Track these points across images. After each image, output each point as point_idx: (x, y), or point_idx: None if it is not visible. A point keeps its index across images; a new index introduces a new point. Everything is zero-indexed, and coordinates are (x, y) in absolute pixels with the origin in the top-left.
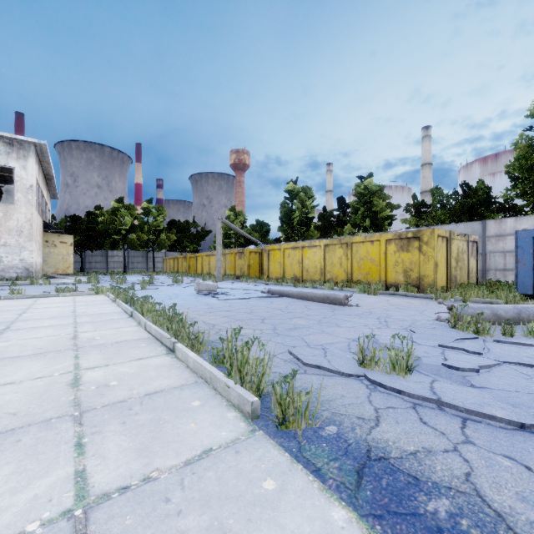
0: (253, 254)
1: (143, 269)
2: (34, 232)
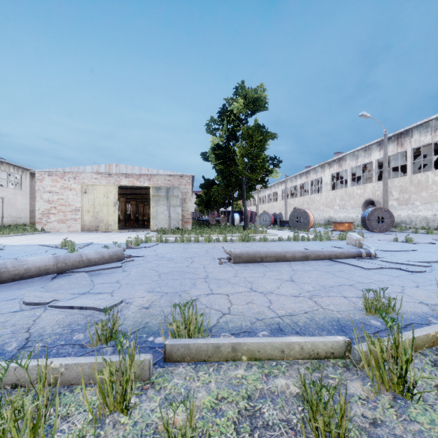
0: None
1: None
2: None
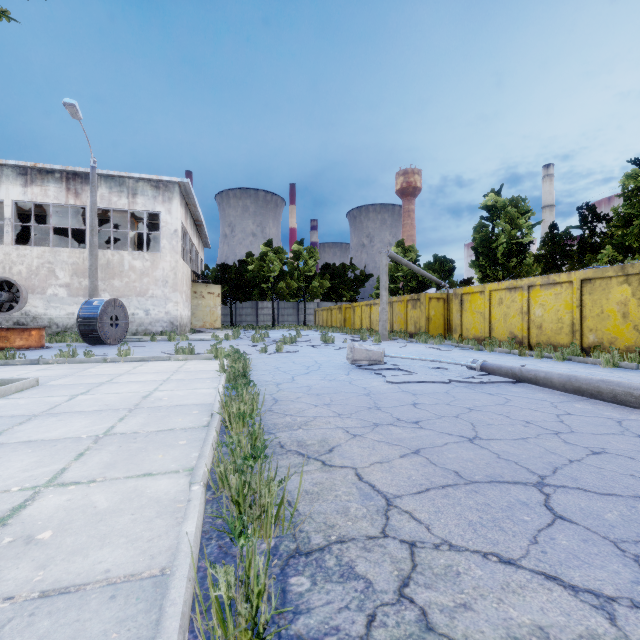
0: (434, 301)
1: (293, 323)
2: (179, 282)
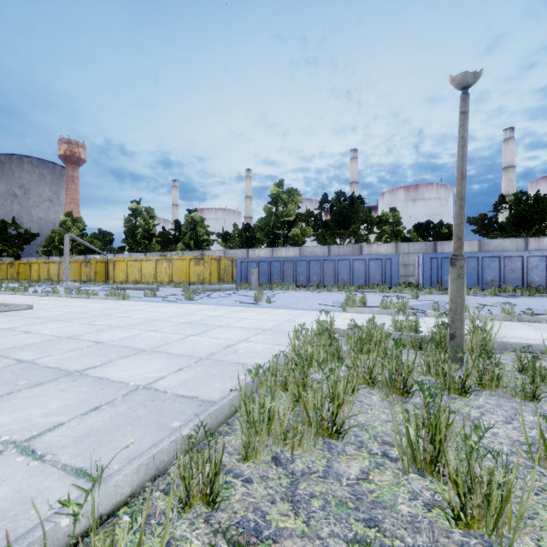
0: (99, 263)
1: None
2: None
